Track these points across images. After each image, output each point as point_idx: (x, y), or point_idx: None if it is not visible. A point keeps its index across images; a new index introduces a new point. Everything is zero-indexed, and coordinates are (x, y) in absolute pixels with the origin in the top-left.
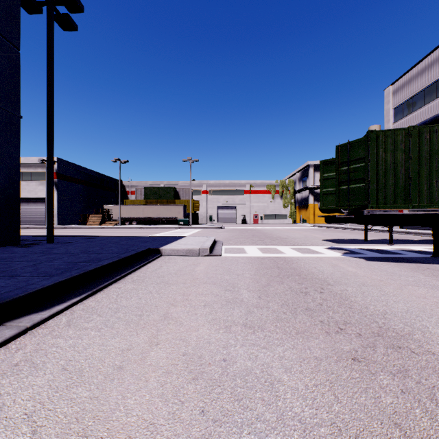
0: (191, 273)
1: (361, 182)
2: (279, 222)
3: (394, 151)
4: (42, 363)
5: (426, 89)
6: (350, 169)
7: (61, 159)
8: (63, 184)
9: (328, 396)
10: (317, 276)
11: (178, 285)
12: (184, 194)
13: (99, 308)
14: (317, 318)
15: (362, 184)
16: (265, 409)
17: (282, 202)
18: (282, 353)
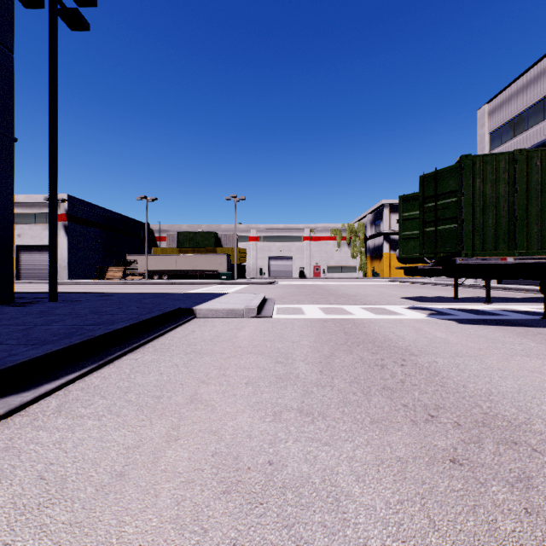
0: (231, 339)
1: (452, 223)
2: (346, 276)
3: (495, 182)
4: (11, 469)
5: (530, 109)
6: (438, 205)
7: (73, 197)
8: (75, 228)
9: (420, 520)
10: (396, 343)
11: (213, 355)
12: (227, 241)
13: (105, 387)
14: (398, 401)
15: (453, 225)
16: (327, 541)
17: (350, 251)
18: (351, 452)
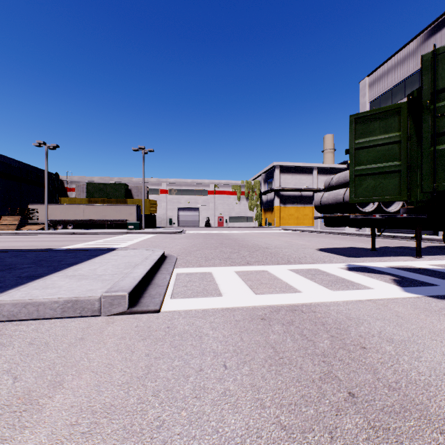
0: None
1: None
2: (245, 225)
3: None
4: None
5: (407, 80)
6: None
7: None
8: None
9: None
10: None
11: None
12: (138, 193)
13: None
14: None
15: None
16: None
17: (248, 204)
18: None
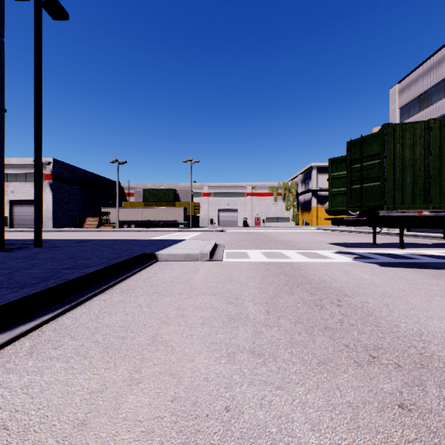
0: (188, 281)
1: (375, 181)
2: (281, 225)
3: (413, 147)
4: None
5: (434, 88)
6: (363, 166)
7: (57, 160)
8: (59, 185)
9: None
10: (330, 284)
11: (172, 296)
12: (184, 196)
13: (75, 327)
14: (340, 341)
15: (377, 183)
16: None
17: (285, 205)
18: (303, 397)
